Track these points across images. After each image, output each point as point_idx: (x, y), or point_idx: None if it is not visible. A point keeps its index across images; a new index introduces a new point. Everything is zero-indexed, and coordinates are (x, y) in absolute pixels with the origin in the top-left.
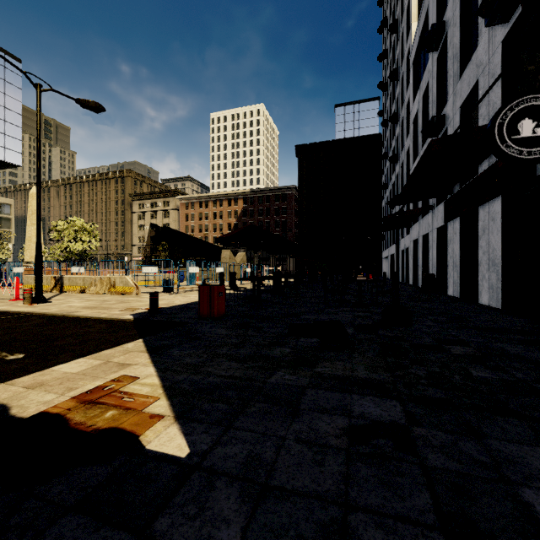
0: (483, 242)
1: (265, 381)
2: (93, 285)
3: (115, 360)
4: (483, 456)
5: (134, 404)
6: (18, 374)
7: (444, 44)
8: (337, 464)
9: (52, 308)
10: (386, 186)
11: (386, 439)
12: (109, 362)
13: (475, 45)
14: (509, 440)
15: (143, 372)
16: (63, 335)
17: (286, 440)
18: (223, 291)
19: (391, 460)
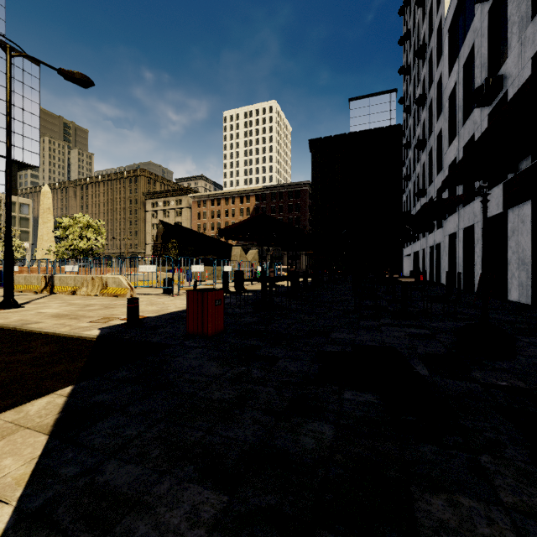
0: None
1: None
2: (84, 286)
3: None
4: None
5: None
6: None
7: None
8: None
9: (14, 316)
10: (410, 177)
11: None
12: None
13: None
14: None
15: None
16: None
17: None
18: (221, 298)
19: None
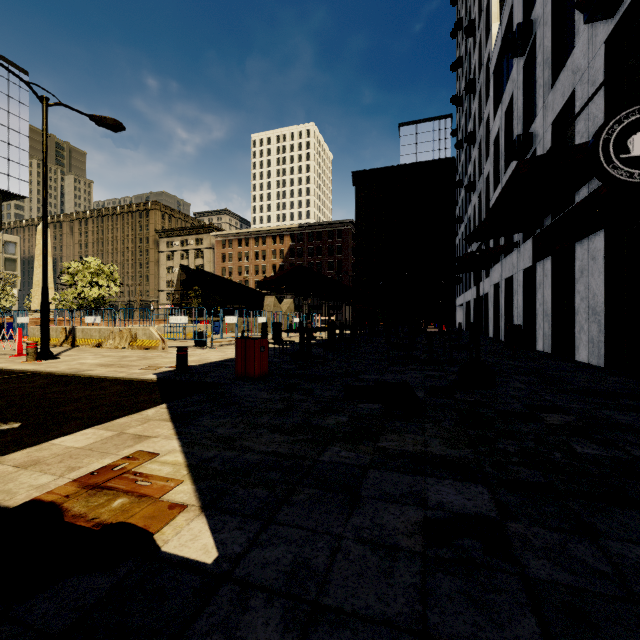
0: (580, 286)
1: (316, 459)
2: (110, 338)
3: (130, 431)
4: (601, 563)
5: (150, 490)
6: (11, 448)
7: (532, 47)
8: (411, 574)
9: (61, 365)
10: (461, 219)
11: (472, 538)
12: (123, 433)
13: (570, 48)
14: (633, 540)
15: (165, 447)
16: (71, 399)
17: (343, 539)
18: (265, 345)
19: (481, 569)
